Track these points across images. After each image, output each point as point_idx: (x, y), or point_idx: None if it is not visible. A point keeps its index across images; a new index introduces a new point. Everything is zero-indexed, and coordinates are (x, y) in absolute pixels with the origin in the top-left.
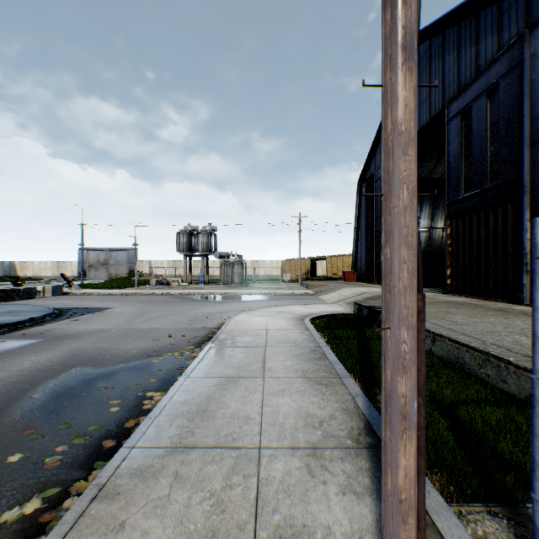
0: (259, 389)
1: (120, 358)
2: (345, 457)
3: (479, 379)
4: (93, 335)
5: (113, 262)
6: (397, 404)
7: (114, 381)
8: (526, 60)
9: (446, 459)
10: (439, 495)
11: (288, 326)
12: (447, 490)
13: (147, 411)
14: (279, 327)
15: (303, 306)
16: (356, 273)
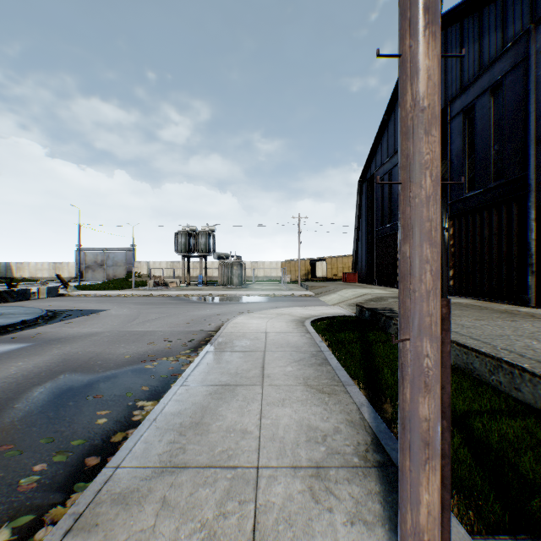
0: (258, 398)
1: (112, 363)
2: (352, 478)
3: (490, 386)
4: (86, 339)
5: (110, 263)
6: (418, 429)
7: (104, 388)
8: (532, 56)
9: (464, 480)
10: (459, 525)
11: (288, 329)
12: (467, 517)
13: (137, 423)
14: (278, 330)
15: (303, 307)
16: (357, 274)
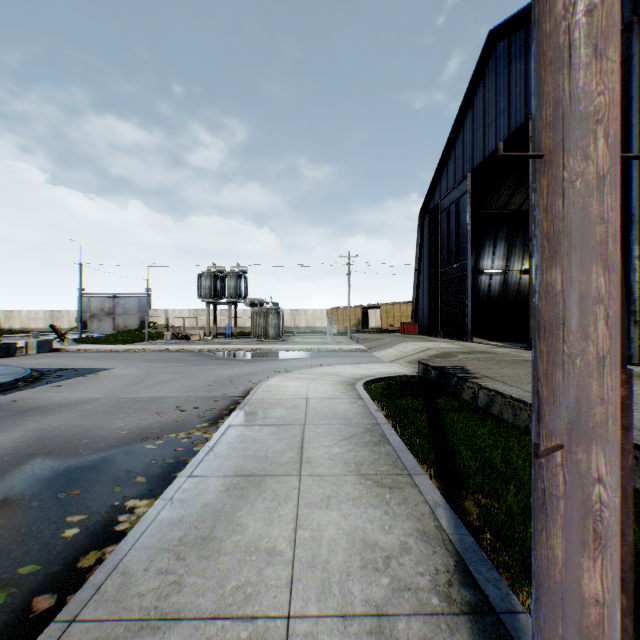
0: (293, 496)
1: (103, 442)
2: (433, 636)
3: None
4: (75, 407)
5: (120, 311)
6: (580, 618)
7: (85, 480)
8: (635, 55)
9: None
10: None
11: (335, 393)
12: None
13: (122, 534)
14: (323, 395)
15: (354, 365)
16: (417, 324)
